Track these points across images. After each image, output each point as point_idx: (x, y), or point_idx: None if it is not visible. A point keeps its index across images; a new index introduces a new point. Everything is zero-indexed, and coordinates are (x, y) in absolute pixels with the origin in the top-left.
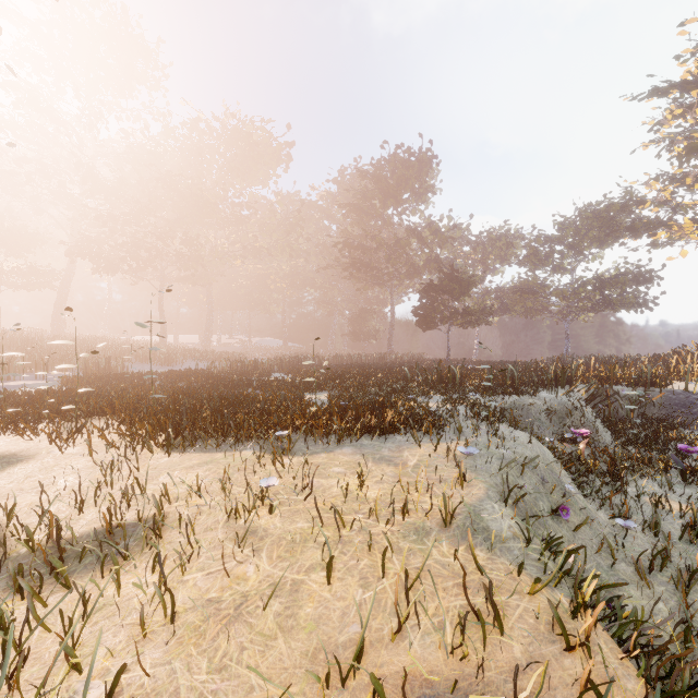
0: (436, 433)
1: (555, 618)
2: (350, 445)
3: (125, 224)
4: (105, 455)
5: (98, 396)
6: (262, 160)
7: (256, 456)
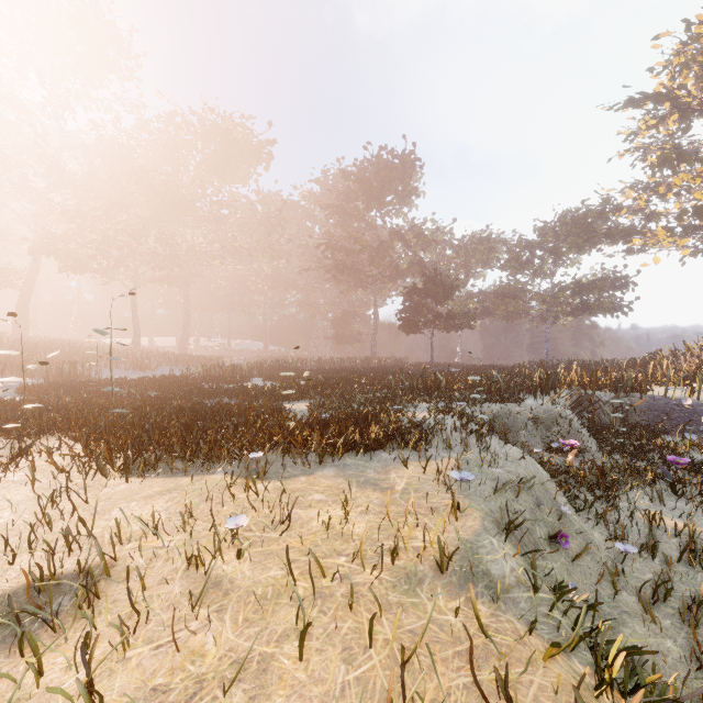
0: (425, 451)
1: None
2: (332, 465)
3: (95, 220)
4: (52, 482)
5: (54, 409)
6: (242, 158)
7: (226, 483)
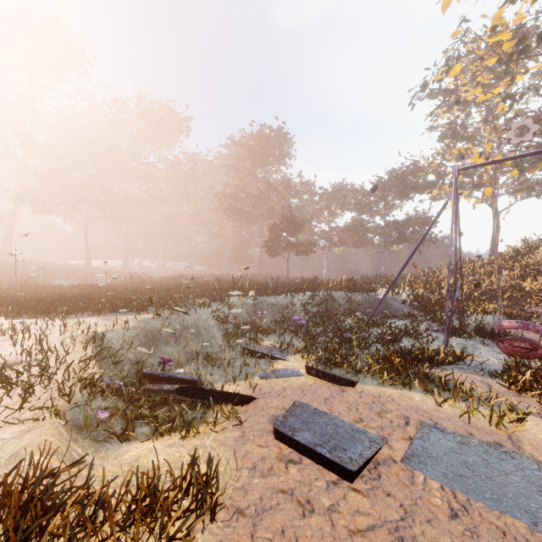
0: (147, 309)
1: (62, 345)
2: (105, 315)
3: (57, 177)
4: None
5: None
6: (167, 130)
7: (42, 317)
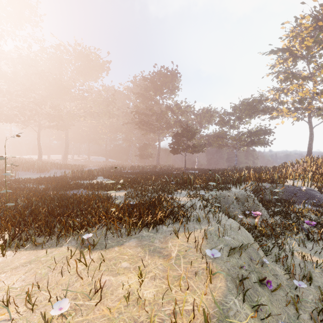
0: (187, 227)
1: None
2: (135, 237)
3: (17, 96)
4: None
5: None
6: (94, 69)
7: (66, 258)
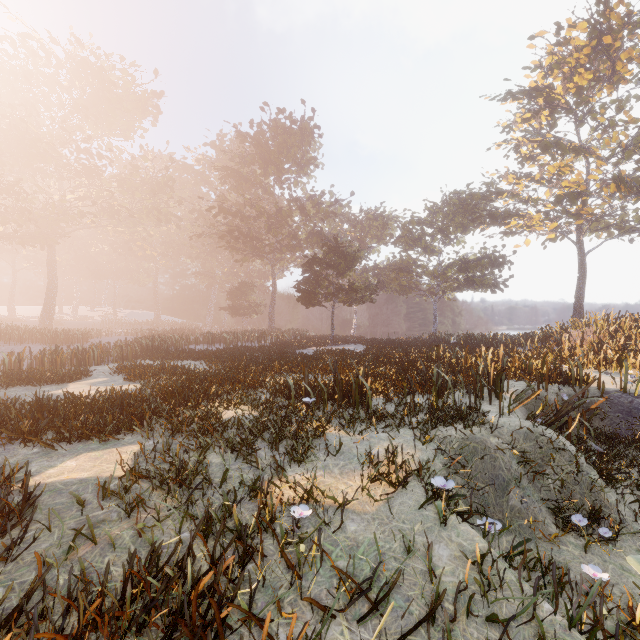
0: None
1: None
2: None
3: None
4: None
5: None
6: (122, 107)
7: None
